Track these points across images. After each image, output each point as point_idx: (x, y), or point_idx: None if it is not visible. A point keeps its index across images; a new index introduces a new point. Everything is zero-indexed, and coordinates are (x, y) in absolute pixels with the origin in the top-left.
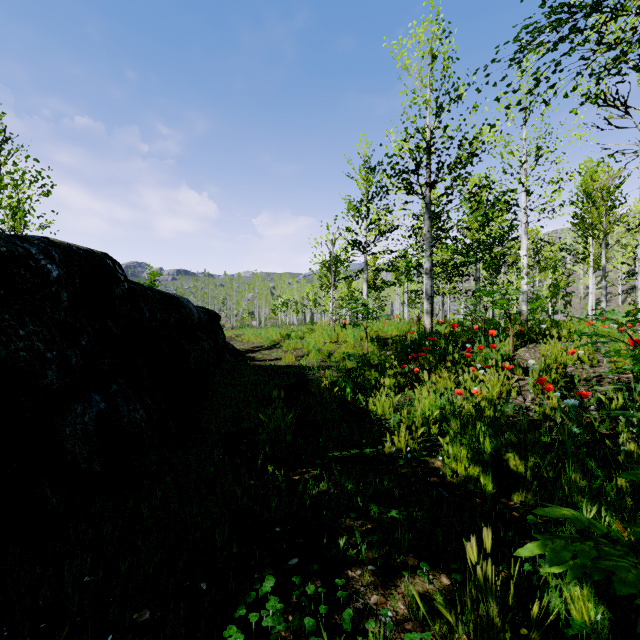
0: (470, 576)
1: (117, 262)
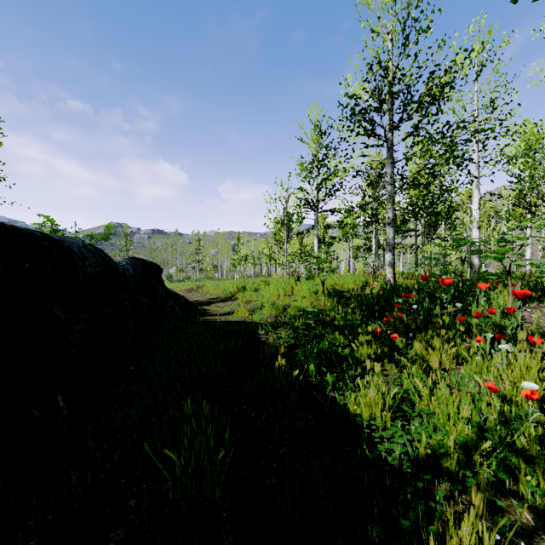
0: None
1: None
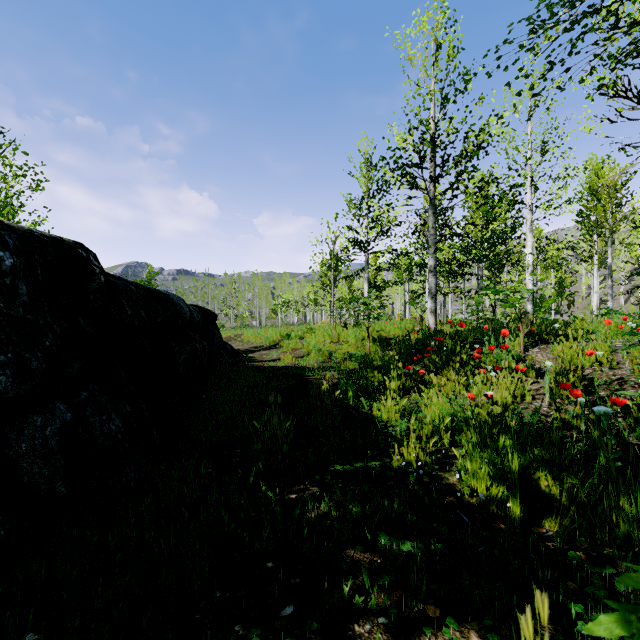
0: (506, 633)
1: (92, 253)
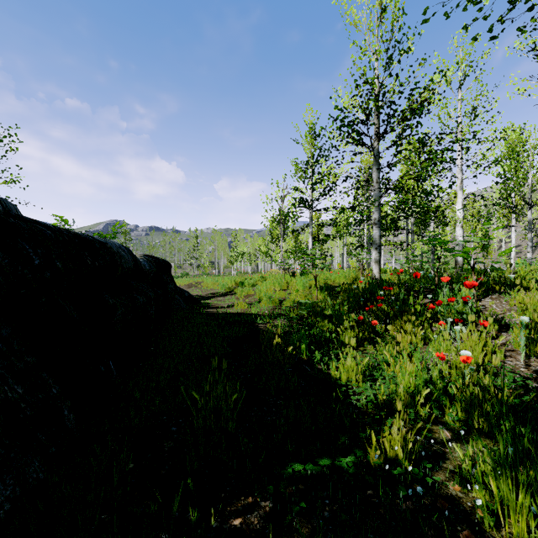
0: None
1: None
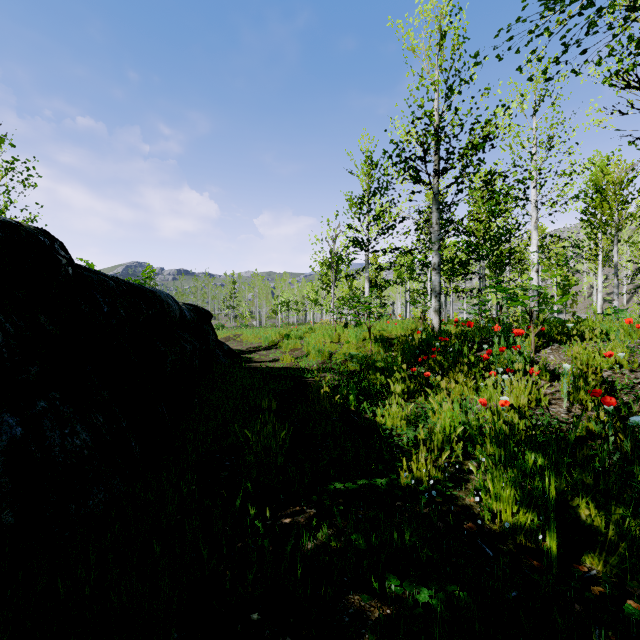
0: None
1: (58, 241)
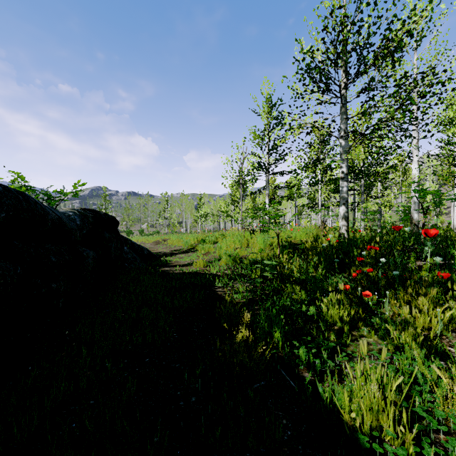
0: None
1: None
